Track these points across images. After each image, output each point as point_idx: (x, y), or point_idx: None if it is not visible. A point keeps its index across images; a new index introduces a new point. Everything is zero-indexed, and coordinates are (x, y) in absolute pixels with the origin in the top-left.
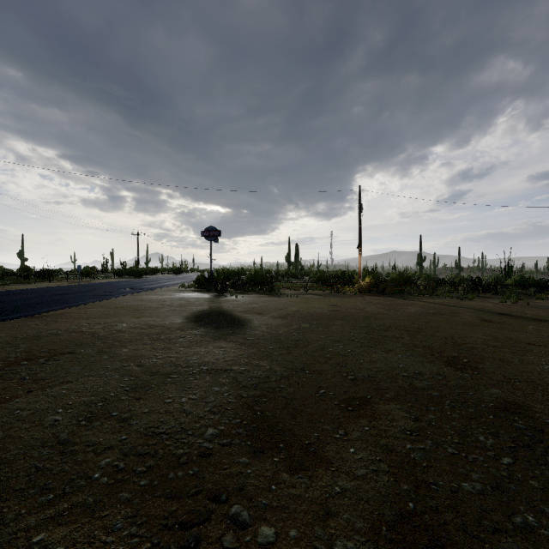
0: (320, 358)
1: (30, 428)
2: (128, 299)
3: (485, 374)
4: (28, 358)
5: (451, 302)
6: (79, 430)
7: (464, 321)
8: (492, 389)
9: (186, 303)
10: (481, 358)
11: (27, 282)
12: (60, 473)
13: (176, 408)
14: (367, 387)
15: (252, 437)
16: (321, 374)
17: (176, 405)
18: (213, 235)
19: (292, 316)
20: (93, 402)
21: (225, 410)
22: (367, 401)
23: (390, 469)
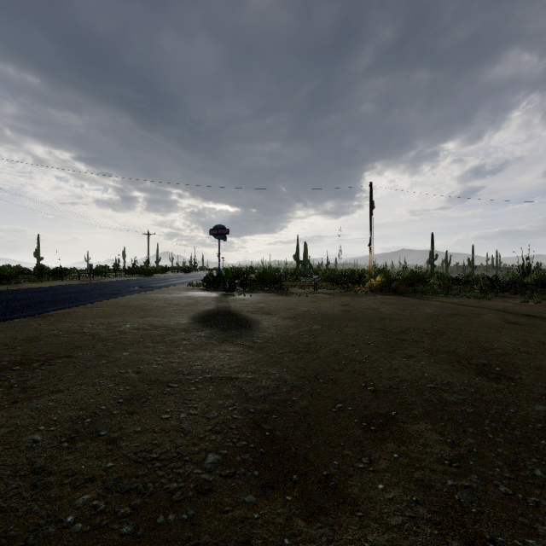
0: (334, 364)
1: (3, 451)
2: (135, 298)
3: (523, 386)
4: (22, 363)
5: (469, 302)
6: (59, 454)
7: (487, 323)
8: (536, 405)
9: (193, 302)
10: (515, 367)
11: (40, 281)
12: (26, 516)
13: (173, 426)
14: (390, 400)
15: (260, 466)
16: (336, 384)
17: (173, 422)
18: (221, 233)
19: (302, 316)
20: (81, 418)
21: (229, 429)
22: (392, 419)
23: (432, 516)
